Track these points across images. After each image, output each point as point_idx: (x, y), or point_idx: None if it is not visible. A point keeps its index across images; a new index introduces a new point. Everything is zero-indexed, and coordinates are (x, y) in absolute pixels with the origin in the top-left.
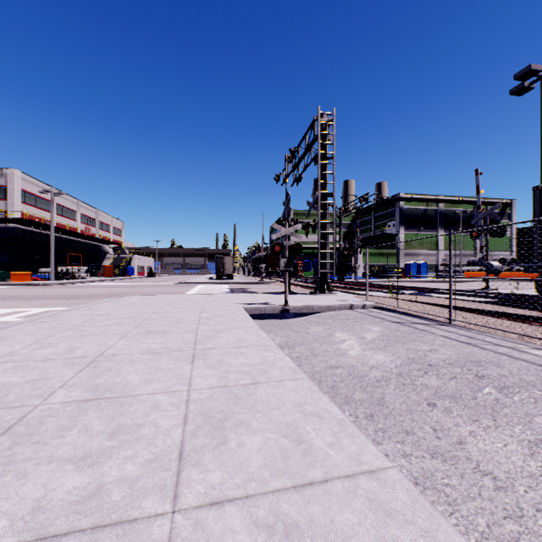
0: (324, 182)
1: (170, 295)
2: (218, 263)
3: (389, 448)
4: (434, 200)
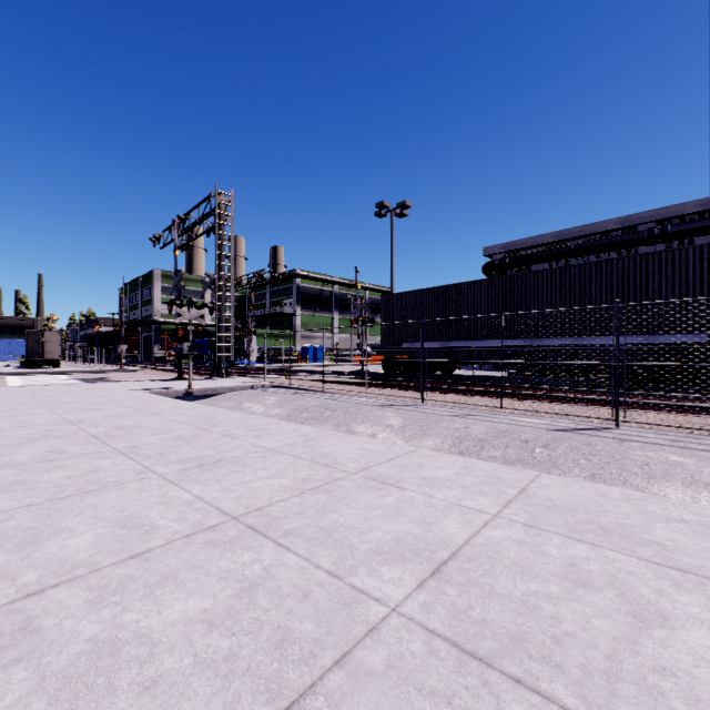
0: (223, 263)
1: (3, 387)
2: (31, 343)
3: None
4: (329, 281)
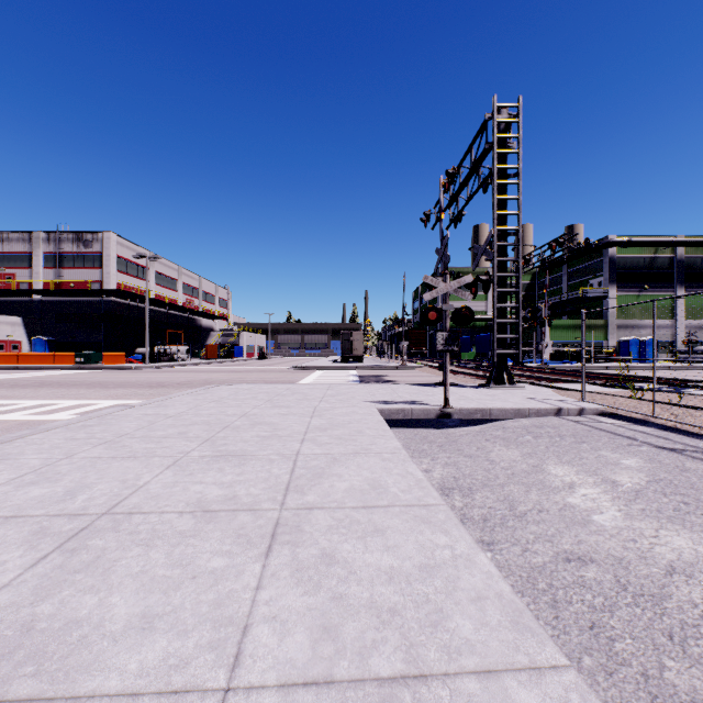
0: (503, 213)
1: (276, 385)
2: (343, 341)
3: None
4: (667, 243)
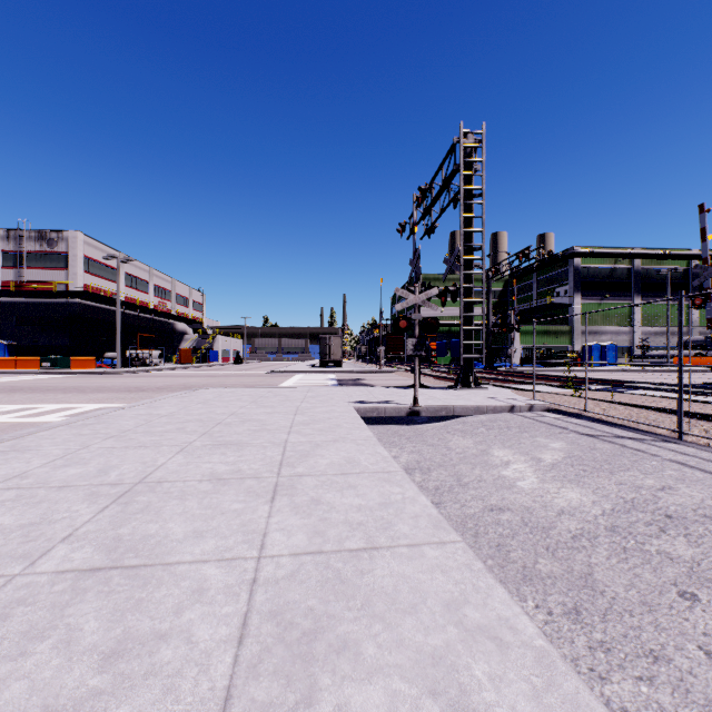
0: (469, 230)
1: (258, 388)
2: (322, 346)
3: (627, 694)
4: (625, 255)
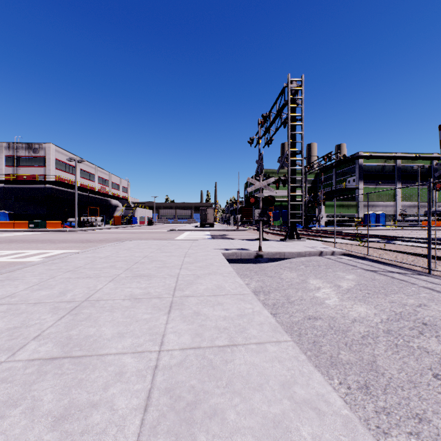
0: (294, 141)
1: (161, 240)
2: (201, 214)
3: None
4: (391, 157)
